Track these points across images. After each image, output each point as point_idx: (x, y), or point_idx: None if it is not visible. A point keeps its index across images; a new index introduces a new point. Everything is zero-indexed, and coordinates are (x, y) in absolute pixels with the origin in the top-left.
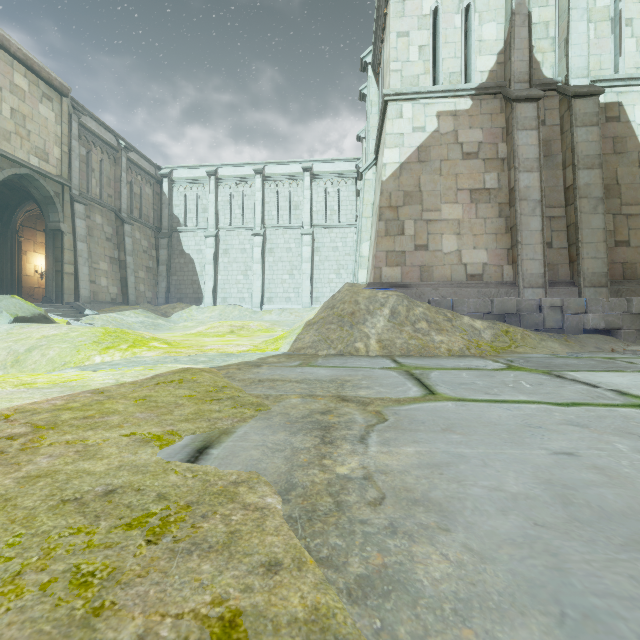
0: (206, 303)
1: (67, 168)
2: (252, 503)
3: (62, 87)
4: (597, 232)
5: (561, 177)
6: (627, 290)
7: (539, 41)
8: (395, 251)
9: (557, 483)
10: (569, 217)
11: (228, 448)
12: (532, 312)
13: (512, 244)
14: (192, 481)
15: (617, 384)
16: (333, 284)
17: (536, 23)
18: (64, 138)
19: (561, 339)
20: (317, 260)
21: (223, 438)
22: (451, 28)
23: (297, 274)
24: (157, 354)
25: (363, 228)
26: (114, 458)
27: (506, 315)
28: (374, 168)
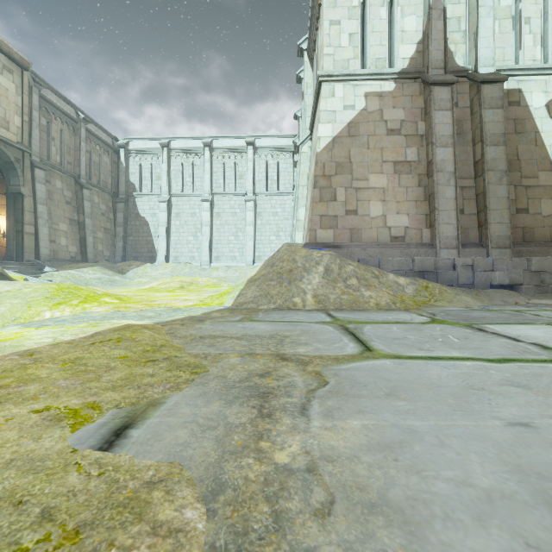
0: (159, 261)
1: (27, 136)
2: (165, 522)
3: (22, 61)
4: (502, 200)
5: (471, 152)
6: (527, 251)
7: (452, 34)
8: (328, 215)
9: (530, 471)
10: (478, 187)
11: (152, 427)
12: (447, 270)
13: (430, 210)
14: (95, 483)
15: (535, 337)
16: (273, 245)
17: (450, 18)
18: (24, 108)
19: (472, 293)
20: (259, 223)
21: (149, 412)
22: (377, 19)
23: (241, 236)
24: (106, 309)
25: (300, 195)
26: (8, 448)
27: (425, 272)
28: (309, 142)
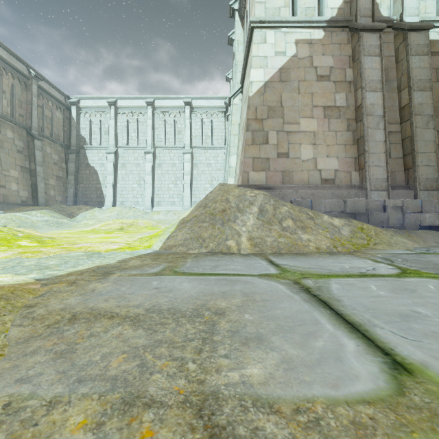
0: (107, 206)
1: None
2: None
3: None
4: (429, 144)
5: (396, 99)
6: None
7: None
8: (260, 158)
9: None
10: (404, 132)
11: None
12: (378, 211)
13: (359, 153)
14: None
15: None
16: (207, 192)
17: None
18: None
19: (405, 235)
20: (195, 173)
21: None
22: None
23: (180, 184)
24: (7, 255)
25: (231, 144)
26: None
27: (357, 214)
28: (240, 95)
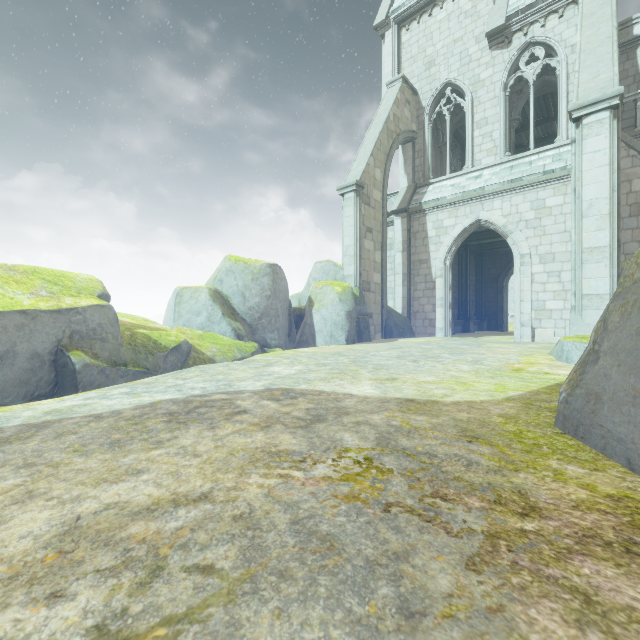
0: None
1: None
2: None
3: None
4: None
5: None
6: None
7: None
8: None
9: None
10: None
11: None
12: None
13: None
14: None
15: None
16: None
17: None
18: None
19: None
20: None
21: None
22: None
23: None
24: None
25: None
26: None
27: None
28: None
